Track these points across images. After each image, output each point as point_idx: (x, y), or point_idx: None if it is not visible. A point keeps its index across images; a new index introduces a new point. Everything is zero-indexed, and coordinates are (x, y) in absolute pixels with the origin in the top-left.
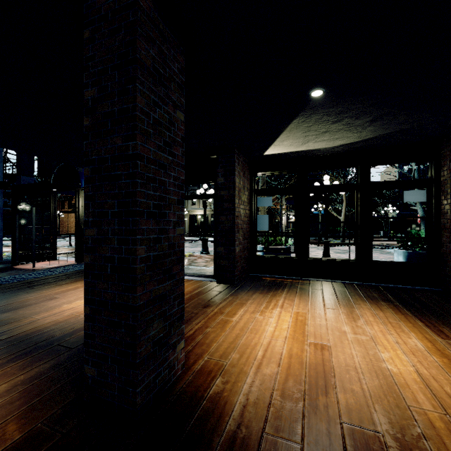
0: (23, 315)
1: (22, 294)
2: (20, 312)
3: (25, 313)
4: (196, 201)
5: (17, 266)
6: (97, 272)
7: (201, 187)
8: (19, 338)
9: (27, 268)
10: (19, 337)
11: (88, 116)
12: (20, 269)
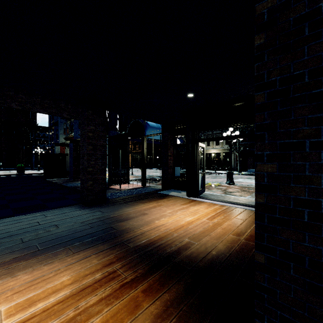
0: (133, 226)
1: (124, 208)
2: (130, 223)
3: (134, 225)
4: (211, 142)
5: (111, 187)
6: (280, 216)
7: (215, 131)
8: (142, 248)
9: (116, 188)
10: (141, 247)
11: (262, 33)
12: (113, 189)
